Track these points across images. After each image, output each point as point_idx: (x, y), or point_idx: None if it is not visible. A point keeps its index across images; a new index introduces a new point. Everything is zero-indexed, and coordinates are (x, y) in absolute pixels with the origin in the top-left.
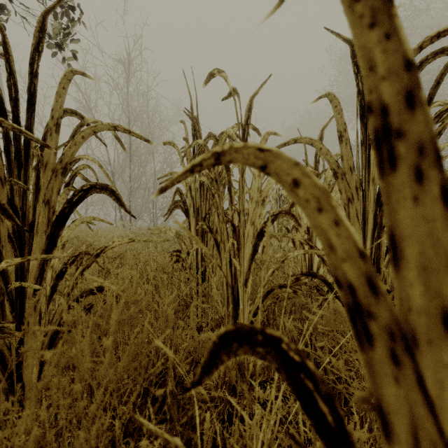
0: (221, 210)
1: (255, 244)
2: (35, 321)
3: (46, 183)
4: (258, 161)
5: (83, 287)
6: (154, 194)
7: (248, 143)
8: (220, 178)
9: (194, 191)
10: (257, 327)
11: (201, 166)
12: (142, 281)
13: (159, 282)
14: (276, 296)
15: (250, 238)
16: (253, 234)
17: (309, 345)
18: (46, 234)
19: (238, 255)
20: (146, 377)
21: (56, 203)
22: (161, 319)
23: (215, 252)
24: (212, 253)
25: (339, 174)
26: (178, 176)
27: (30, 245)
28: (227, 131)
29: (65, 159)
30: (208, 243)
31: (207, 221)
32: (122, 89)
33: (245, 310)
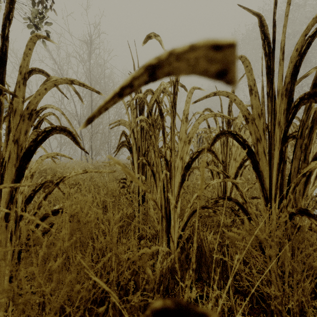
0: (157, 148)
1: (183, 174)
2: (6, 237)
3: (15, 126)
4: (213, 66)
5: (40, 212)
6: (81, 126)
7: (196, 44)
8: (156, 124)
9: (136, 134)
10: (212, 316)
11: (132, 88)
12: (94, 203)
13: (109, 203)
14: (199, 215)
15: (179, 169)
16: (181, 166)
17: (226, 255)
18: (15, 167)
19: (170, 182)
20: (95, 285)
21: (23, 142)
22: (107, 237)
23: (152, 180)
24: (150, 180)
25: (250, 119)
26: (106, 104)
27: (3, 175)
28: (162, 84)
29: (31, 107)
30: (147, 173)
31: (146, 156)
32: (86, 62)
33: (175, 225)
